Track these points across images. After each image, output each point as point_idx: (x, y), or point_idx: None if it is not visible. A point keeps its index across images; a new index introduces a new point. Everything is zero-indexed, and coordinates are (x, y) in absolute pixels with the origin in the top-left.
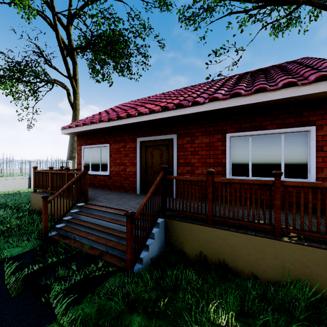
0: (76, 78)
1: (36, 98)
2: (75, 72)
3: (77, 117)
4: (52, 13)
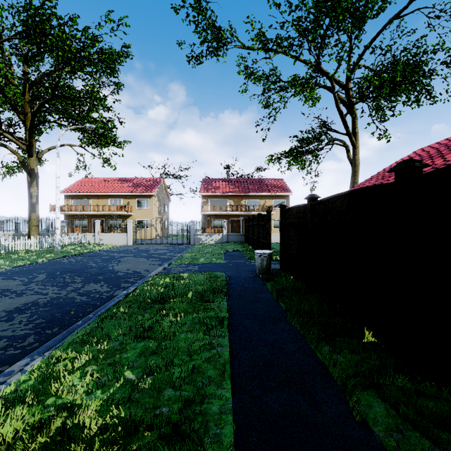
0: (355, 132)
1: (317, 162)
2: (355, 125)
3: (356, 173)
4: (332, 90)
